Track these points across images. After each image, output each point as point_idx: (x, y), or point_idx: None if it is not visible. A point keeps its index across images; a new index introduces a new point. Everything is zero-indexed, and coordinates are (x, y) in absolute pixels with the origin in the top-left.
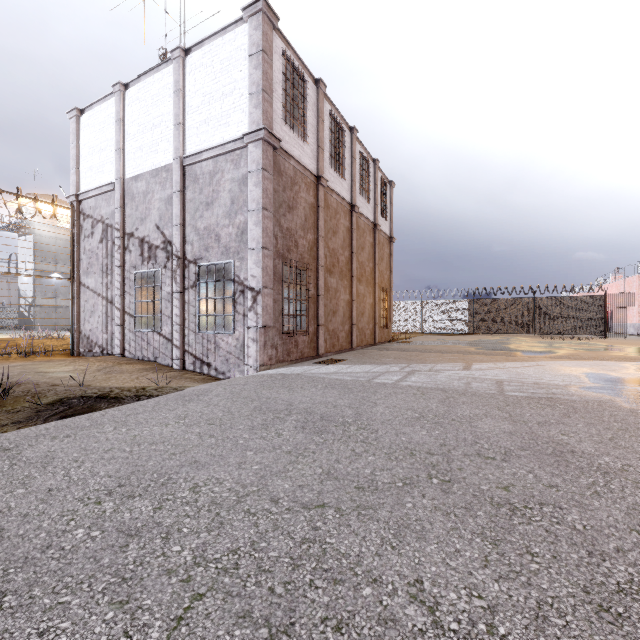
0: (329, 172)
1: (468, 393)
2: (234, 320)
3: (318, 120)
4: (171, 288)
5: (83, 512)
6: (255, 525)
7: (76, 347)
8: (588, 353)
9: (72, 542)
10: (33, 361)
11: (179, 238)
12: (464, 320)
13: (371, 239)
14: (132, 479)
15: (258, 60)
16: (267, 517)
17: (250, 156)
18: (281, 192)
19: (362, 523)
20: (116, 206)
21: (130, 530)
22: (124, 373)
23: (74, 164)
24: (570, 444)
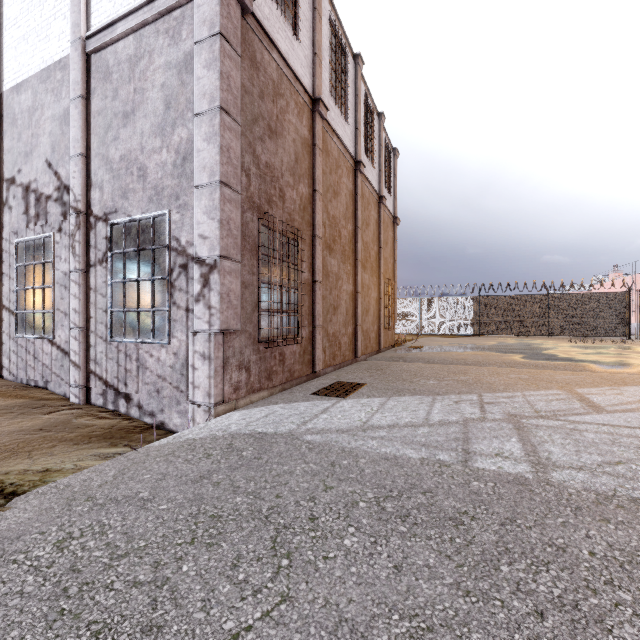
0: (328, 102)
1: None
2: (170, 319)
3: (314, 13)
4: (68, 265)
5: None
6: None
7: None
8: None
9: None
10: None
11: (79, 178)
12: (468, 320)
13: (376, 215)
14: None
15: None
16: None
17: (197, 13)
18: (256, 97)
19: None
20: None
21: None
22: None
23: None
24: None
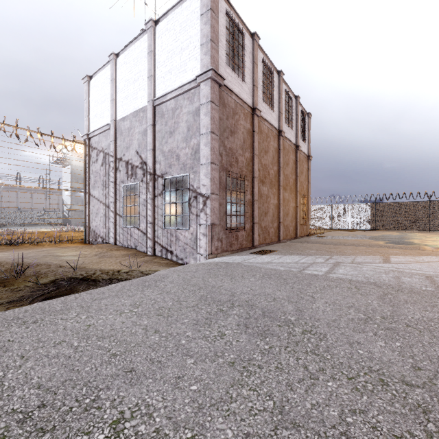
0: (262, 105)
1: (404, 289)
2: (189, 219)
3: (253, 65)
4: (146, 196)
5: None
6: None
7: (87, 237)
8: None
9: None
10: (57, 247)
11: (151, 159)
12: (367, 219)
13: (293, 157)
14: (58, 394)
15: (207, 17)
16: None
17: (201, 92)
18: (225, 120)
19: None
20: (111, 140)
21: None
22: (112, 257)
23: (86, 114)
24: None
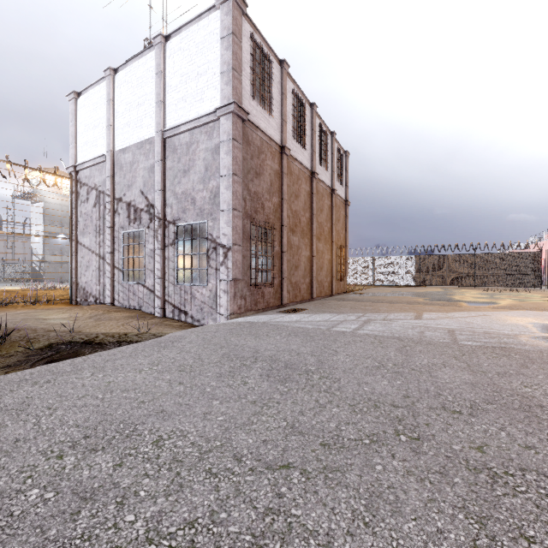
0: (292, 143)
1: (423, 342)
2: (208, 274)
3: (282, 96)
4: (153, 246)
5: (43, 468)
6: (216, 489)
7: (74, 297)
8: (529, 304)
9: (23, 506)
10: (36, 309)
11: (160, 202)
12: (411, 274)
13: (329, 202)
14: (98, 430)
15: (229, 42)
16: (229, 479)
17: (222, 128)
18: (249, 160)
19: (330, 490)
20: (107, 175)
21: (85, 492)
22: (112, 320)
23: (72, 140)
24: (536, 397)
